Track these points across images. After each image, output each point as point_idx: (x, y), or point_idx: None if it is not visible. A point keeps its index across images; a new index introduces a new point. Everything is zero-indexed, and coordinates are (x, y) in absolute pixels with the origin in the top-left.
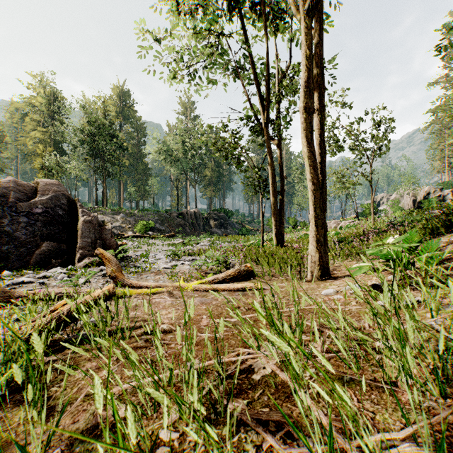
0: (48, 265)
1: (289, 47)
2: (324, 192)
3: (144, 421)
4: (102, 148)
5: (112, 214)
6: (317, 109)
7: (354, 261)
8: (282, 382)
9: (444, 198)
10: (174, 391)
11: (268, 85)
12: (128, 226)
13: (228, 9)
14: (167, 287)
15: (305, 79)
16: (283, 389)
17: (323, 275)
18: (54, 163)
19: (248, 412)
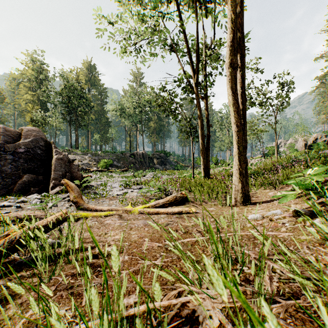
0: (28, 192)
1: (213, 27)
2: (245, 133)
3: None
4: (75, 106)
5: (82, 154)
6: (239, 66)
7: (267, 189)
8: None
9: (327, 142)
10: None
11: (198, 53)
12: (93, 163)
13: None
14: (118, 210)
15: (231, 39)
16: None
17: (245, 201)
18: (39, 117)
19: None
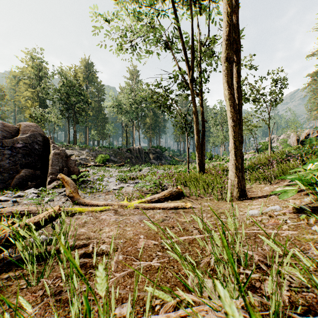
0: (25, 186)
1: (208, 24)
2: (241, 128)
3: None
4: (73, 103)
5: (79, 149)
6: (235, 61)
7: (262, 184)
8: None
9: None
10: None
11: (193, 50)
12: (91, 158)
13: None
14: (113, 205)
15: (227, 33)
16: None
17: (241, 196)
18: (38, 113)
19: None
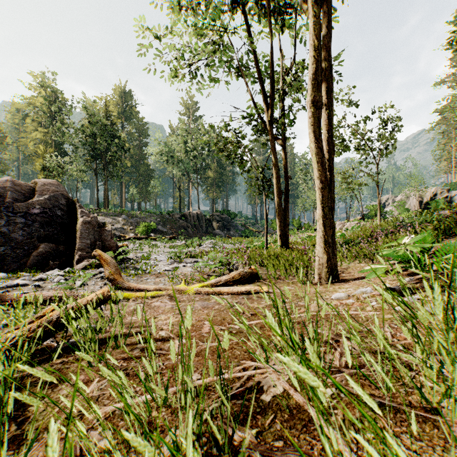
0: (45, 267)
1: (293, 44)
2: (332, 190)
3: (131, 455)
4: (103, 149)
5: (113, 215)
6: (324, 104)
7: (362, 263)
8: (297, 405)
9: (451, 199)
10: (169, 413)
11: (272, 82)
12: (130, 227)
13: (232, 3)
14: (167, 290)
15: (312, 71)
16: (299, 415)
17: (332, 278)
18: (55, 164)
19: (257, 446)
